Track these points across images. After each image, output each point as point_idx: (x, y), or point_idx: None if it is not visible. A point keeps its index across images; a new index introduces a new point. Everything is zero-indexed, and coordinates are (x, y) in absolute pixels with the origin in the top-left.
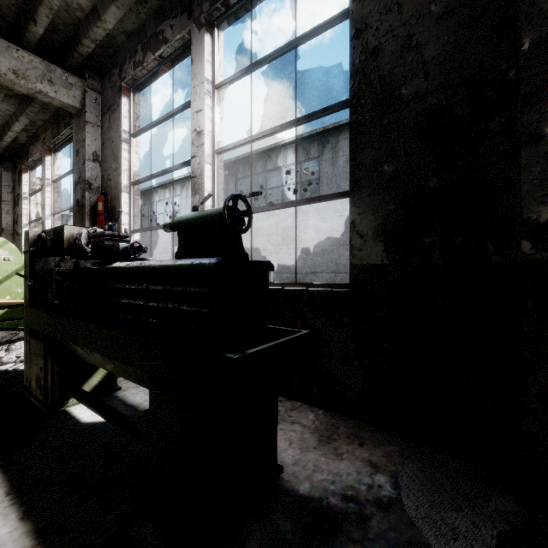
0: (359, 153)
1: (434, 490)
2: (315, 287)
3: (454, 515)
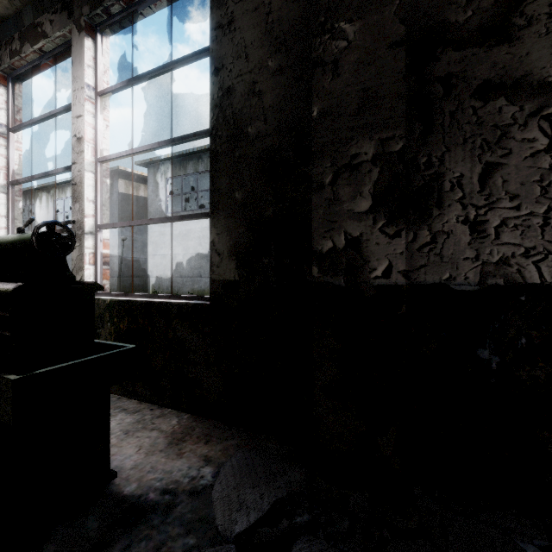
0: (217, 179)
1: (246, 473)
2: (187, 299)
3: (250, 491)
